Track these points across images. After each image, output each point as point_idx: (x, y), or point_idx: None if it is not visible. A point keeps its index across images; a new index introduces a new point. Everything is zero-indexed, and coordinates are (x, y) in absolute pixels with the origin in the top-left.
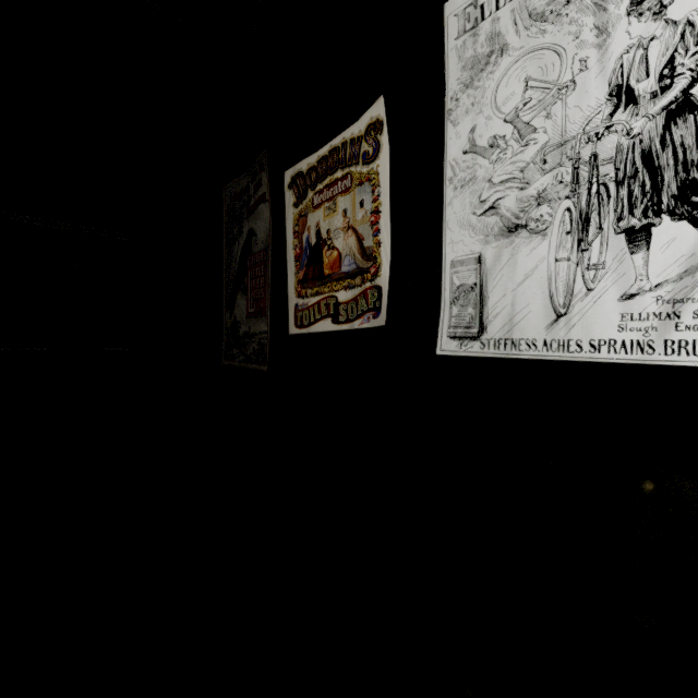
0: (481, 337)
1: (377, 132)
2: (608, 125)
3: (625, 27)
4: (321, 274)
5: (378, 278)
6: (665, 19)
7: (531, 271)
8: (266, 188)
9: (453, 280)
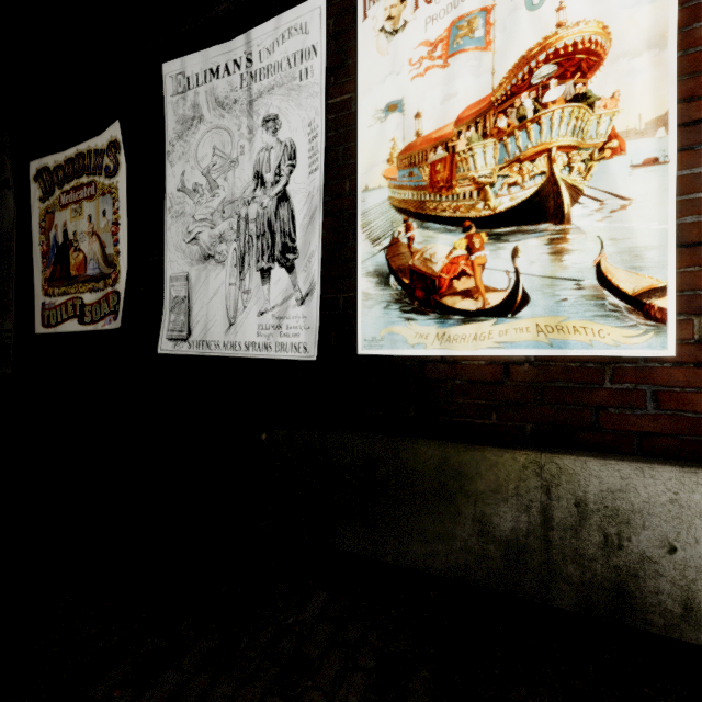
0: (189, 339)
1: (117, 151)
2: (253, 197)
3: (261, 134)
4: (68, 274)
5: (118, 284)
6: (277, 138)
7: (217, 290)
8: (9, 173)
9: (171, 292)
